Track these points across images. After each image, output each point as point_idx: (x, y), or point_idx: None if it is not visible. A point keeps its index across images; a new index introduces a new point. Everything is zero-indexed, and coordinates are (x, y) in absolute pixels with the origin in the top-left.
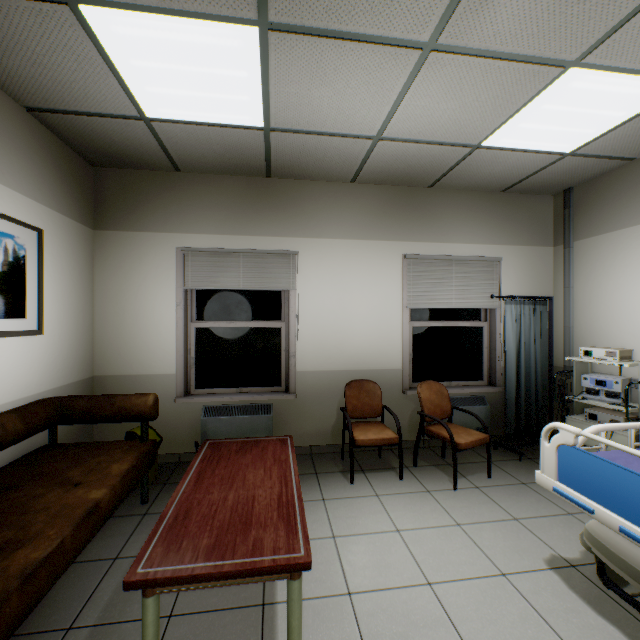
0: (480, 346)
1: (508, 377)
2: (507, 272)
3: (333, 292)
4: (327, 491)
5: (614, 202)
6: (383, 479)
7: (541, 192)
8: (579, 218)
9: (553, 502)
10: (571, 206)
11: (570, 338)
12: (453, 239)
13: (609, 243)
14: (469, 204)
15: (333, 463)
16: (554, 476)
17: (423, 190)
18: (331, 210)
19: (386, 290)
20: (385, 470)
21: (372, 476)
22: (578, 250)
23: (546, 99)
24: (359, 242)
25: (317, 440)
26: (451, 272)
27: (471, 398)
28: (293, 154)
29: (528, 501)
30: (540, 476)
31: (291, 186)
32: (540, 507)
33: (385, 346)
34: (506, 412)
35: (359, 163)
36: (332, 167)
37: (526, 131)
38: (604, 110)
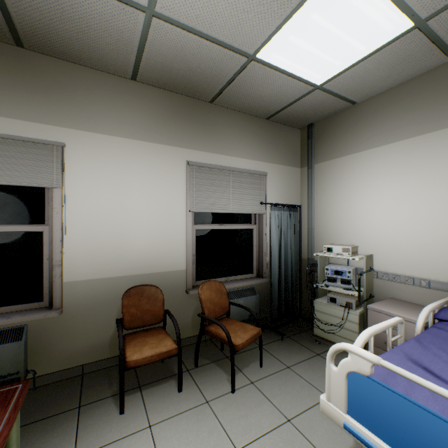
0: (251, 245)
1: (273, 271)
2: (271, 185)
3: (112, 193)
4: (85, 438)
5: (342, 135)
6: (161, 395)
7: (293, 124)
8: (318, 147)
9: (314, 385)
10: (313, 137)
11: (312, 237)
12: (231, 152)
13: (338, 166)
14: (243, 124)
15: (107, 383)
16: (344, 408)
17: (205, 104)
18: (109, 104)
19: (170, 194)
20: (165, 380)
21: (149, 394)
22: (317, 171)
23: (317, 4)
24: (142, 143)
25: (91, 356)
26: (229, 181)
27: (245, 290)
28: (41, 9)
29: (295, 390)
30: (327, 405)
31: (56, 66)
32: (305, 395)
33: (169, 249)
34: (272, 300)
35: (136, 50)
36: (104, 49)
37: (294, 48)
38: (354, 39)
